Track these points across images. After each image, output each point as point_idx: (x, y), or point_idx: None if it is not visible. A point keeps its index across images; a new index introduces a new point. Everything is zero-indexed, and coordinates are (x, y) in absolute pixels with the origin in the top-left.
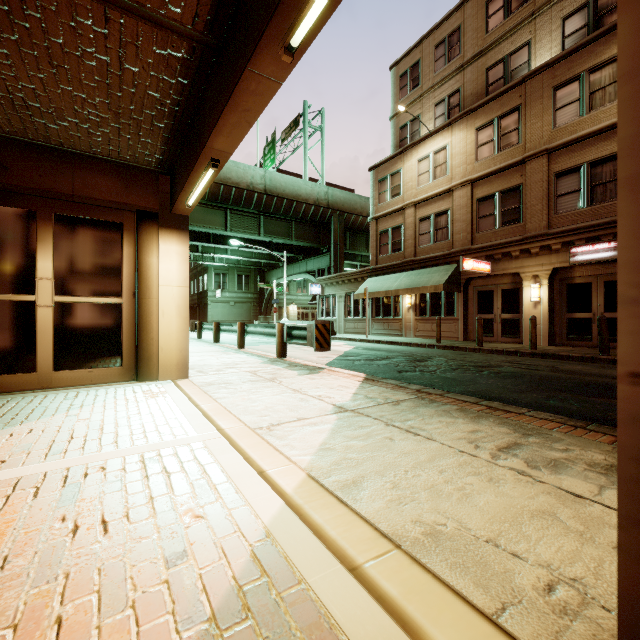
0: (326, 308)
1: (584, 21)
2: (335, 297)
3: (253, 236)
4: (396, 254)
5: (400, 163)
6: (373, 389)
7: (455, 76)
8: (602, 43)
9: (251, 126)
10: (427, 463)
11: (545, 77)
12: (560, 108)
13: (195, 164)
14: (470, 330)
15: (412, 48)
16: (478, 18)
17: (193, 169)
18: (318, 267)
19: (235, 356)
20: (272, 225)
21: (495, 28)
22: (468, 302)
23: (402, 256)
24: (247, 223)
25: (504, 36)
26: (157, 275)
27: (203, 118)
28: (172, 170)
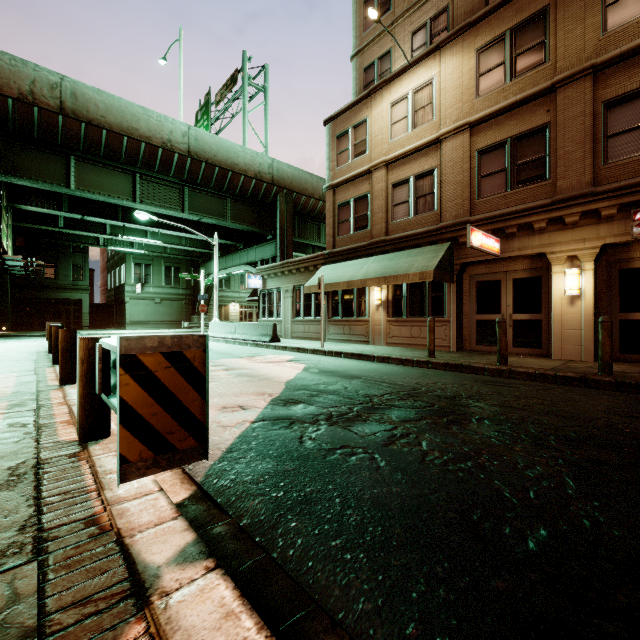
0: (269, 306)
1: None
2: (280, 292)
3: (174, 212)
4: (360, 233)
5: (366, 110)
6: None
7: None
8: None
9: None
10: None
11: None
12: (615, 2)
13: None
14: (465, 336)
15: None
16: None
17: None
18: (261, 257)
19: None
20: (200, 200)
21: None
22: (462, 297)
23: (368, 235)
24: (165, 195)
25: None
26: None
27: None
28: None
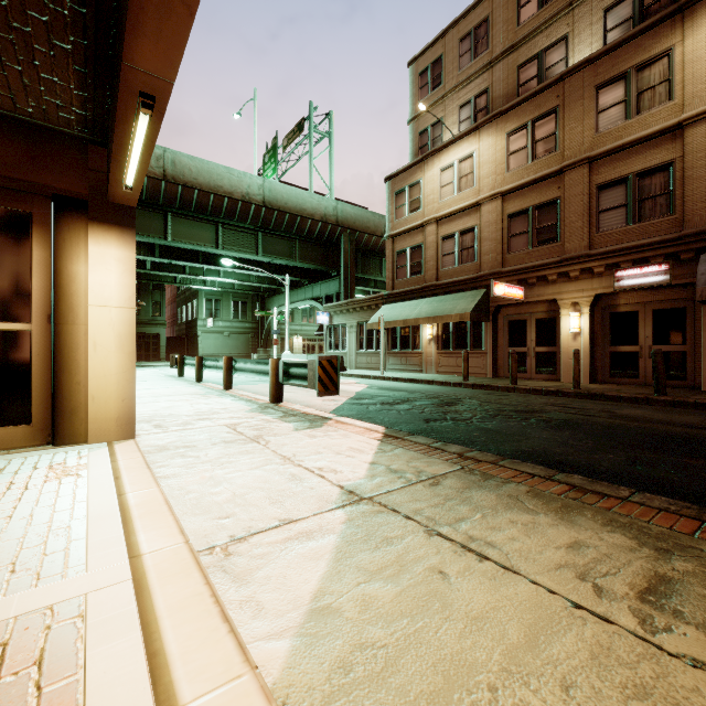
0: (335, 340)
1: (629, 13)
2: (345, 327)
3: (250, 255)
4: (415, 278)
5: (420, 173)
6: (397, 454)
7: (482, 74)
8: (651, 36)
9: (193, 15)
10: (527, 652)
11: (586, 75)
12: (603, 110)
13: (116, 105)
14: (500, 365)
15: (433, 42)
16: (509, 8)
17: (116, 116)
18: (326, 293)
19: (216, 401)
20: (272, 243)
21: (528, 20)
22: (498, 333)
23: (422, 280)
24: (242, 240)
25: (538, 29)
26: (86, 290)
27: (120, 17)
28: (106, 137)
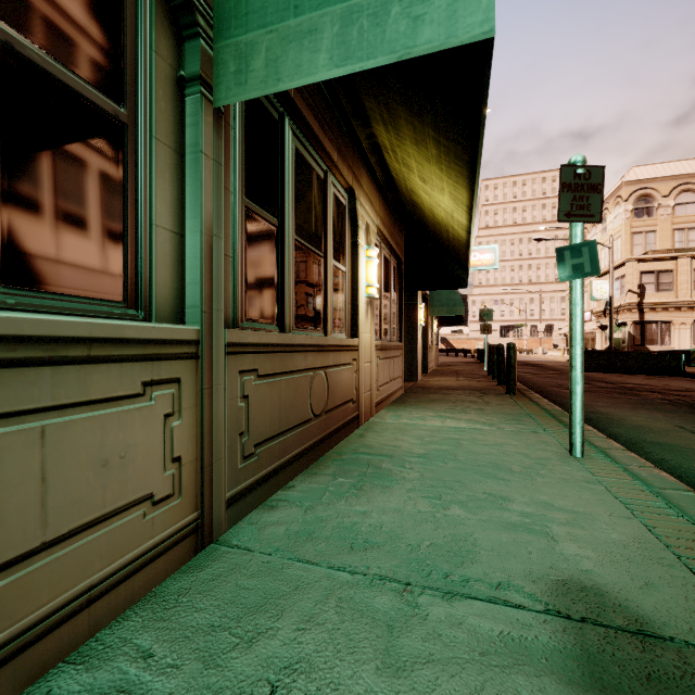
0: None
1: None
2: None
3: None
4: None
5: None
6: None
7: None
8: None
9: None
10: None
11: None
12: None
13: None
14: None
15: None
16: None
17: None
18: None
19: None
20: None
21: None
22: None
23: None
24: None
25: None
26: None
27: None
28: None
